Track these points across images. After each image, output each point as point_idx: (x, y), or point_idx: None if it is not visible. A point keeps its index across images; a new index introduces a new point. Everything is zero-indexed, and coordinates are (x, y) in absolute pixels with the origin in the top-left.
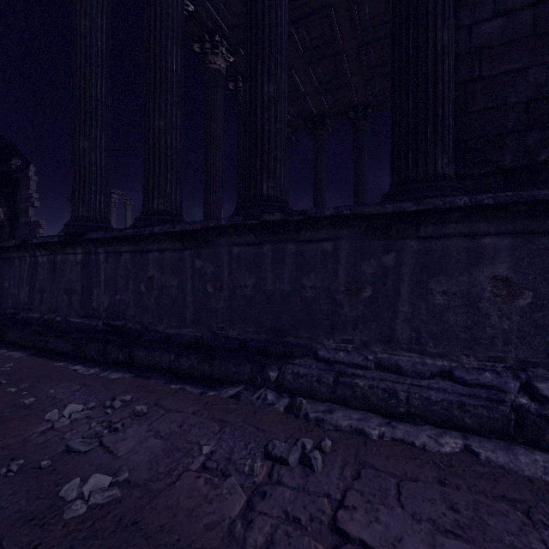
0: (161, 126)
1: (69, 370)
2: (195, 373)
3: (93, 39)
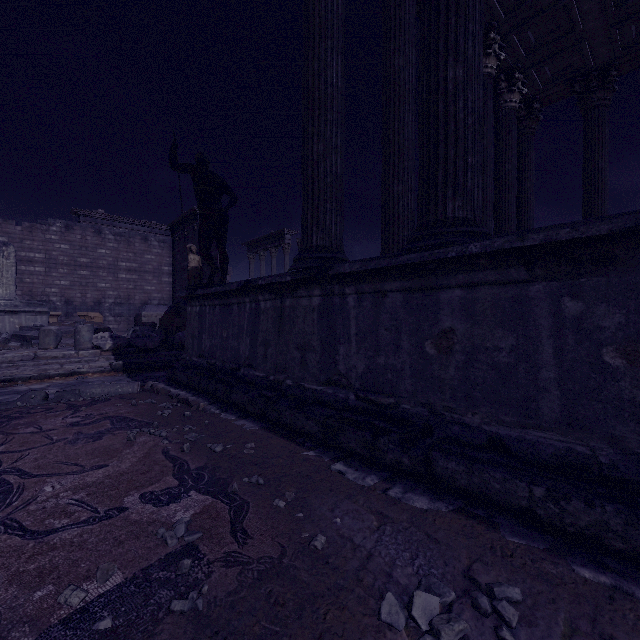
0: (458, 77)
1: (331, 470)
2: (613, 543)
3: (328, 4)
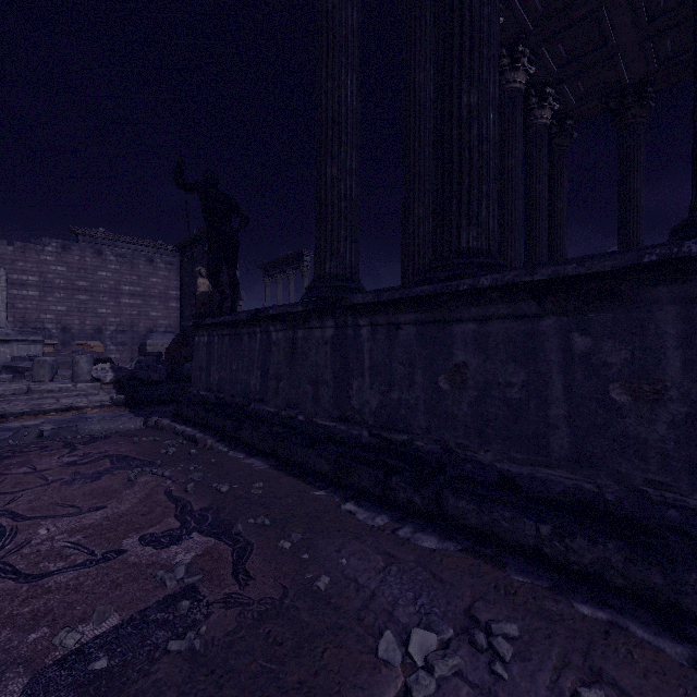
0: (472, 103)
1: (341, 510)
2: (614, 580)
3: (342, 18)
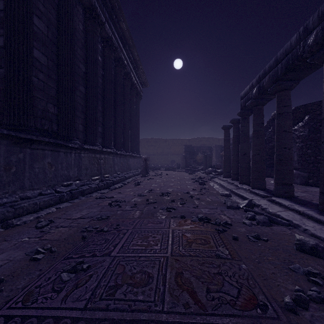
0: None
1: None
2: None
3: None
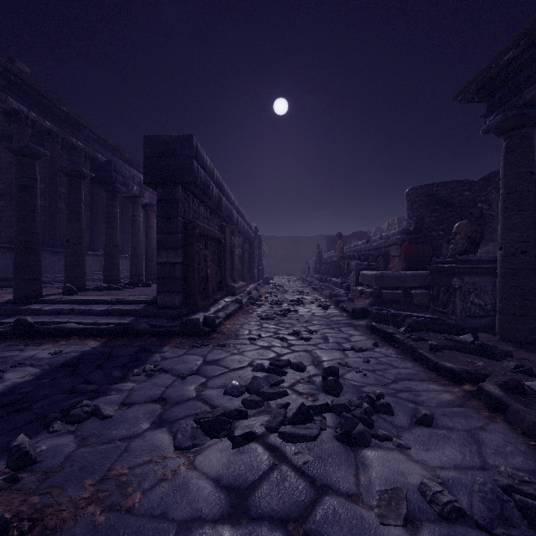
0: None
1: None
2: None
3: None
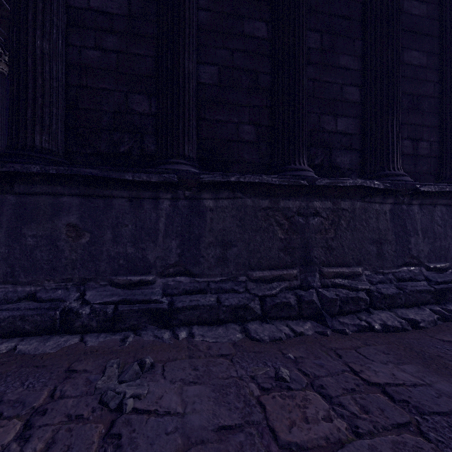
0: None
1: None
2: None
3: None
